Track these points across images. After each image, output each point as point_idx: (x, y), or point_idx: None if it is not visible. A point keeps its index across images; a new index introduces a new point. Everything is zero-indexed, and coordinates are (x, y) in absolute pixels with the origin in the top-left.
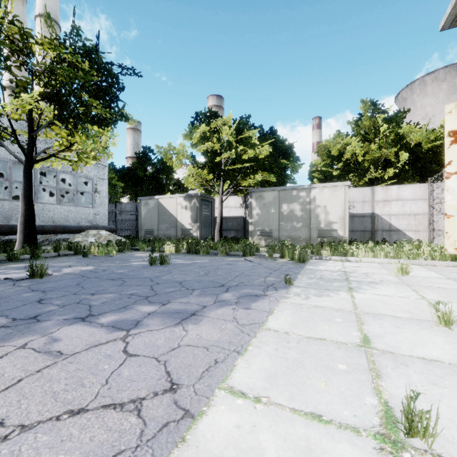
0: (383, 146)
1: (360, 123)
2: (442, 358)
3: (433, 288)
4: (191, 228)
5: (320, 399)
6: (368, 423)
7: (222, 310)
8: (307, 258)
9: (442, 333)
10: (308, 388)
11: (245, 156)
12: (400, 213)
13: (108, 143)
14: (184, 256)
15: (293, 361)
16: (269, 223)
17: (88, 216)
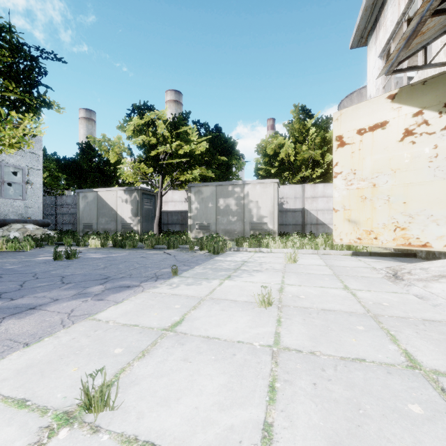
0: (311, 147)
1: (291, 126)
2: (224, 336)
3: (302, 274)
4: (132, 222)
5: (50, 384)
6: (68, 403)
7: (70, 302)
8: (226, 249)
9: (255, 313)
10: (53, 375)
11: (181, 151)
12: (325, 208)
13: (33, 130)
14: (106, 250)
15: (74, 349)
16: (207, 217)
17: (18, 209)
